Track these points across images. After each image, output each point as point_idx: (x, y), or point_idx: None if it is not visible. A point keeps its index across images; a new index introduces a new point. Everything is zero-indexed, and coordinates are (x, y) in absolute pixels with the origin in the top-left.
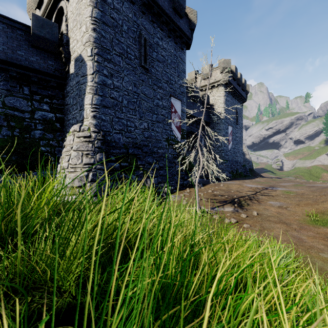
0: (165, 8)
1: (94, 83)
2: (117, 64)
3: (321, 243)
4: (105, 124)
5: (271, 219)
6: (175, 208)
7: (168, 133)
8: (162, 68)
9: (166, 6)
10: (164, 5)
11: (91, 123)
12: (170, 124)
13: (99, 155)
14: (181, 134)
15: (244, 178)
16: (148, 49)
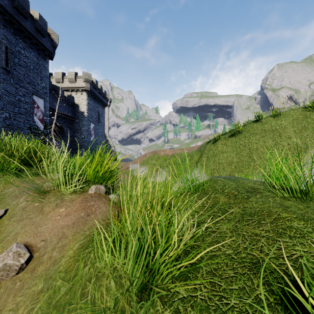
0: (28, 27)
1: None
2: None
3: None
4: None
5: None
6: None
7: (31, 123)
8: (25, 72)
9: (29, 25)
10: (27, 24)
11: None
12: (33, 116)
13: None
14: (44, 125)
15: None
16: (10, 55)
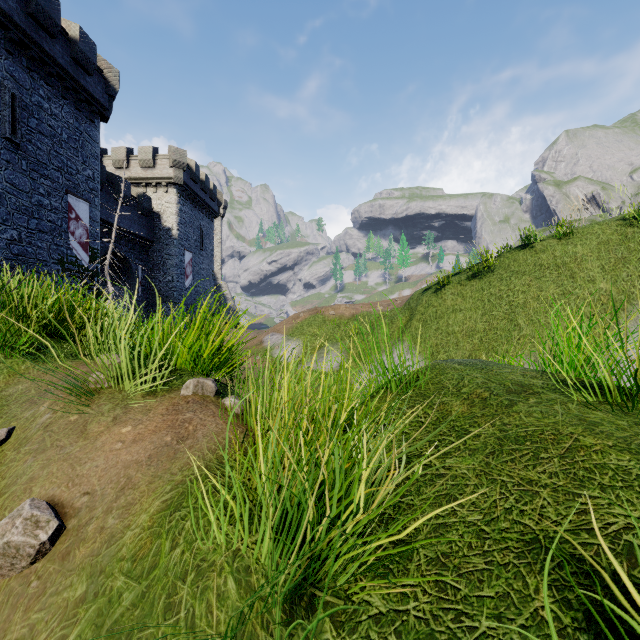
0: (57, 55)
1: None
2: None
3: None
4: None
5: None
6: None
7: (63, 251)
8: (51, 146)
9: (59, 52)
10: (55, 50)
11: None
12: (68, 237)
13: None
14: (89, 255)
15: None
16: (20, 113)
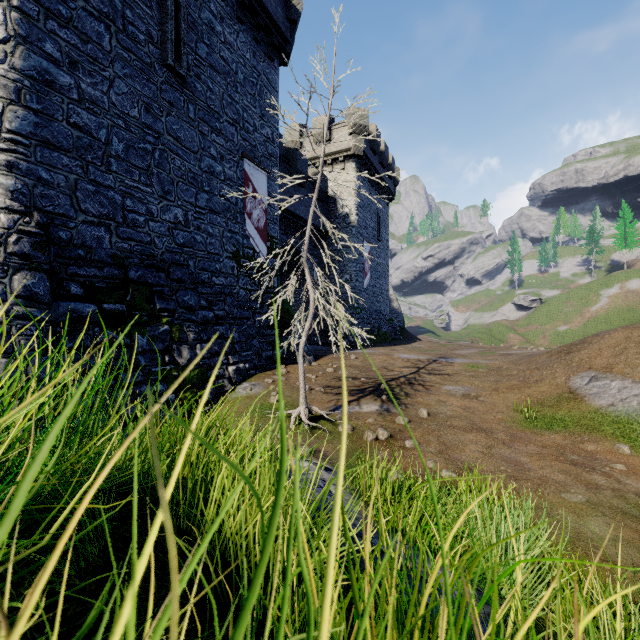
0: None
1: (8, 69)
2: (93, 40)
3: (557, 468)
4: (50, 193)
5: (456, 423)
6: (251, 414)
7: (238, 241)
8: (224, 88)
9: None
10: None
11: (0, 185)
12: (244, 221)
13: (24, 276)
14: (268, 246)
15: (392, 342)
16: (185, 30)
